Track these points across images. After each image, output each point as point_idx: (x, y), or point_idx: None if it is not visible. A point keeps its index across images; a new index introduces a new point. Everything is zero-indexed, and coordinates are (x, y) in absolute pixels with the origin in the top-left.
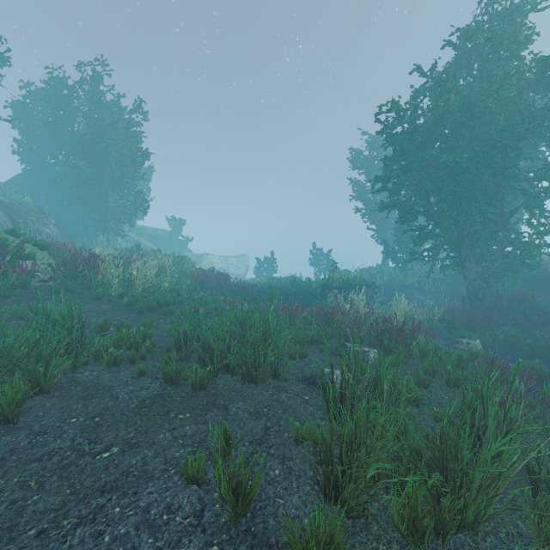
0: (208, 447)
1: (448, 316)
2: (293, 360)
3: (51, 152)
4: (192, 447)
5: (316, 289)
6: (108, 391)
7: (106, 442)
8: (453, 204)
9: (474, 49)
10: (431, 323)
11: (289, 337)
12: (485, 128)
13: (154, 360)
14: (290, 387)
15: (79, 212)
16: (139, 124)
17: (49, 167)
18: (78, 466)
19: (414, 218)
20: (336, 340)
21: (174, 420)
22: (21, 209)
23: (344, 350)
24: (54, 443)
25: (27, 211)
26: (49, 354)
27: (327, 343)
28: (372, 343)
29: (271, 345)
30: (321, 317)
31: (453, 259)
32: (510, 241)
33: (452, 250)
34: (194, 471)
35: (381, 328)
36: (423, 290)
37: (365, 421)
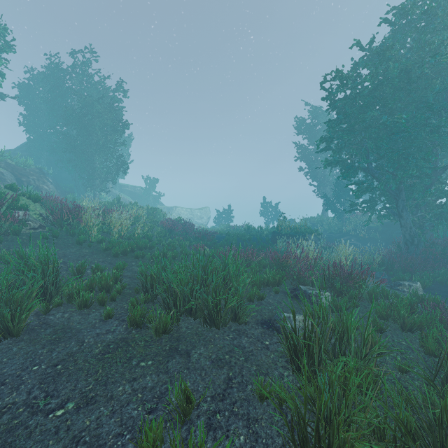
0: (168, 403)
1: (386, 260)
2: (251, 302)
3: (50, 124)
4: (151, 403)
5: (267, 235)
6: (75, 334)
7: (63, 395)
8: (391, 161)
9: (408, 24)
10: (372, 266)
11: (247, 280)
12: (422, 92)
13: (123, 301)
14: (250, 330)
15: (72, 173)
16: (120, 99)
17: (48, 136)
18: (27, 427)
19: (355, 174)
20: (289, 282)
21: (135, 369)
22: (25, 170)
23: (298, 292)
24: (9, 396)
25: (29, 172)
26: (22, 297)
27: (281, 285)
28: (323, 285)
29: (232, 289)
30: (275, 261)
31: (390, 209)
32: (445, 192)
33: (389, 201)
34: (149, 445)
35: (333, 273)
36: (358, 236)
37: (337, 381)
